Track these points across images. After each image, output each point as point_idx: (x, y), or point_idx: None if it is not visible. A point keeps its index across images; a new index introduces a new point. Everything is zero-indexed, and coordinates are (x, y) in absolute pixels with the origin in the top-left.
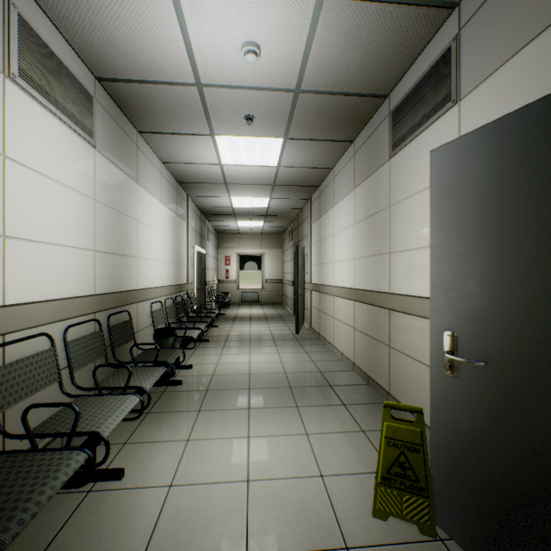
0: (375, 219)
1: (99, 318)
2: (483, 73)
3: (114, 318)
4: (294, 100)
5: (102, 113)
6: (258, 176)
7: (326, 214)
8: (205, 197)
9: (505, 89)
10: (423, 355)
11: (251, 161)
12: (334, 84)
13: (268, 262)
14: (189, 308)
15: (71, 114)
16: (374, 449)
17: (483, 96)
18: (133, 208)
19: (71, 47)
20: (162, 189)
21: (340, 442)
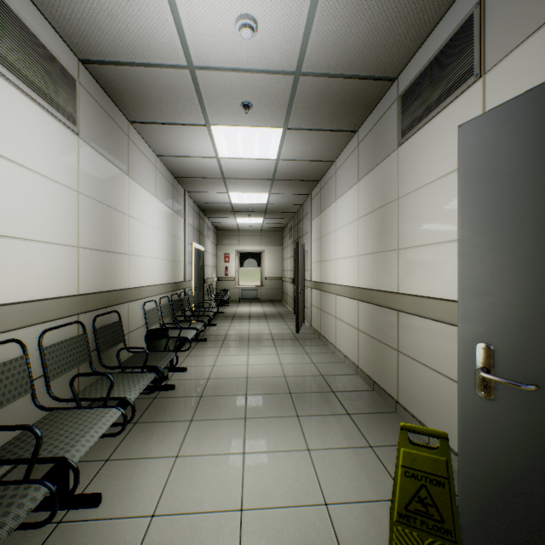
0: (382, 212)
1: (83, 320)
2: (515, 39)
3: (101, 319)
4: (294, 84)
5: (88, 98)
6: (257, 170)
7: (328, 210)
8: (203, 193)
9: None
10: (438, 362)
11: (249, 154)
12: (338, 65)
13: (267, 259)
14: (186, 307)
15: (49, 96)
16: (385, 470)
17: (515, 66)
18: (123, 202)
19: (49, 23)
20: (156, 184)
21: (346, 460)
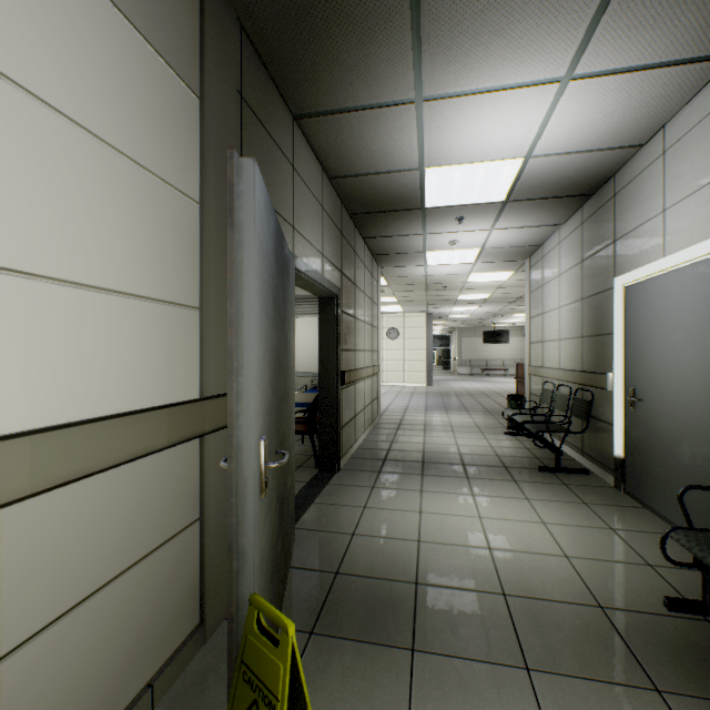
0: None
1: None
2: None
3: None
4: None
5: None
6: None
7: None
8: None
9: (119, 52)
10: None
11: None
12: None
13: None
14: None
15: None
16: None
17: None
18: None
19: None
20: None
21: None
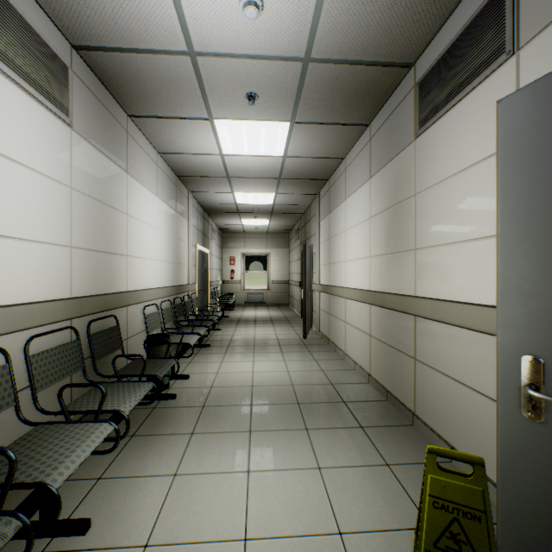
0: (397, 210)
1: (77, 325)
2: None
3: (97, 324)
4: (302, 72)
5: (82, 88)
6: (263, 169)
7: (337, 209)
8: (207, 193)
9: None
10: (462, 373)
11: (255, 150)
12: (350, 50)
13: (274, 262)
14: (190, 311)
15: (37, 82)
16: (404, 493)
17: None
18: (121, 201)
19: (38, 4)
20: (158, 182)
21: (360, 480)
